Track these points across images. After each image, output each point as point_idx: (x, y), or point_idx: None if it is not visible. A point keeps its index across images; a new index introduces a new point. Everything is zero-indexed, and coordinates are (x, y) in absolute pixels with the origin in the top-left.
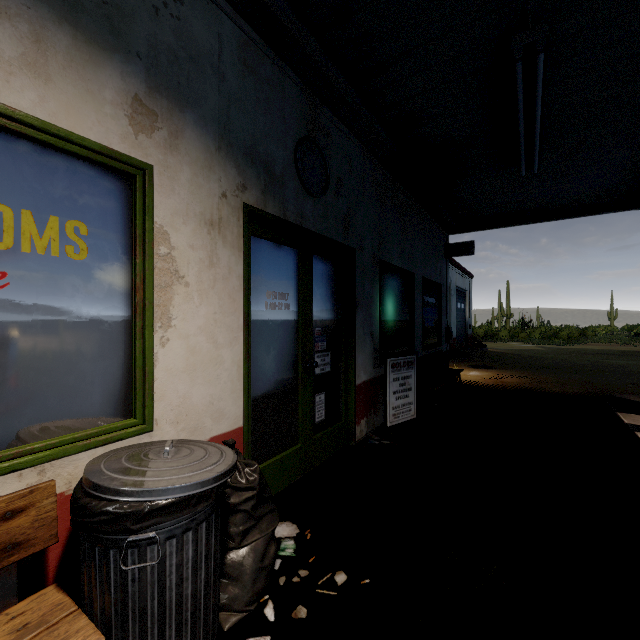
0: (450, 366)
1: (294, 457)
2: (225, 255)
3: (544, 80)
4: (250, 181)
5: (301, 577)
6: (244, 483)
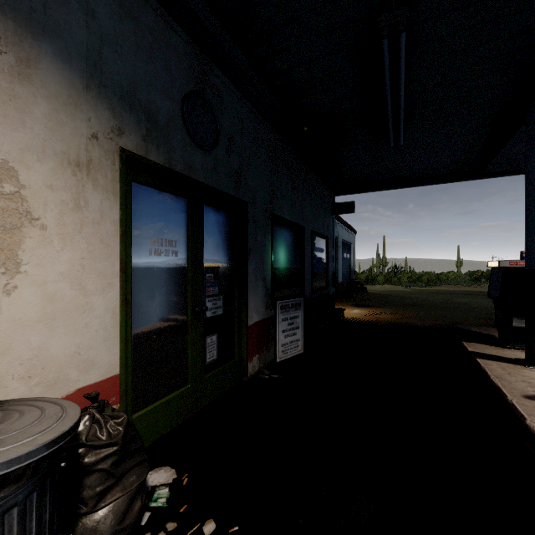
0: (337, 305)
1: (182, 398)
2: (96, 199)
3: (406, 60)
4: (128, 126)
5: (168, 531)
6: (104, 439)
